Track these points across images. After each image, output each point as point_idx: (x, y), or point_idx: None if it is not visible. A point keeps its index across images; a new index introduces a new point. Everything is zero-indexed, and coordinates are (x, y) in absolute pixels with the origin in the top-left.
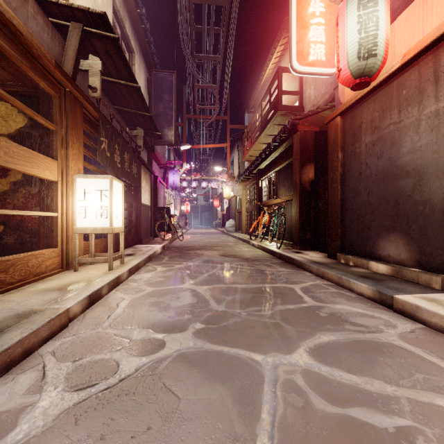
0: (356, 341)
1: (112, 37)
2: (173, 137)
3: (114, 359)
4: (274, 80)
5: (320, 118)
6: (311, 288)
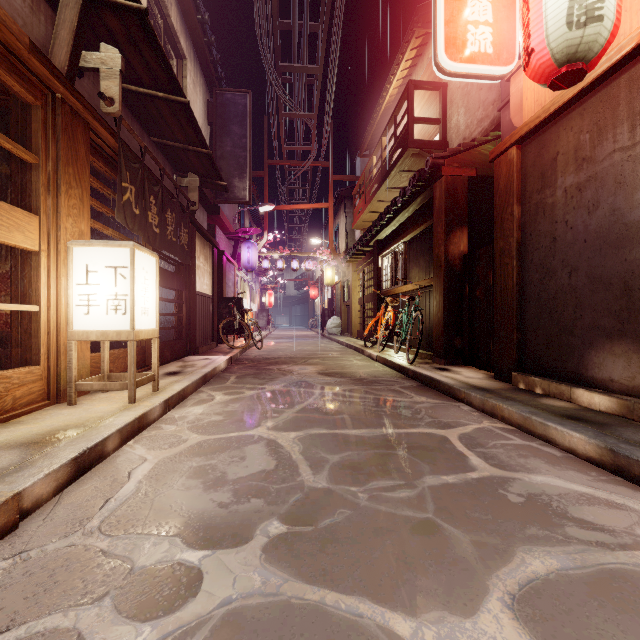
0: (606, 574)
1: (135, 9)
2: (246, 191)
3: (79, 630)
4: (401, 101)
5: (478, 157)
6: (478, 436)
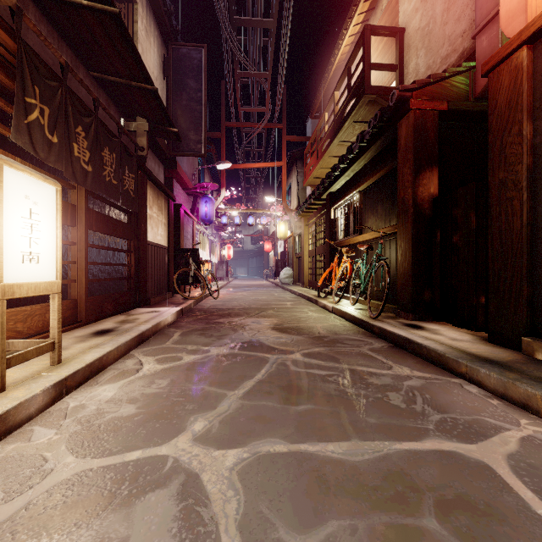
0: None
1: None
2: (201, 144)
3: None
4: (356, 50)
5: (449, 89)
6: None
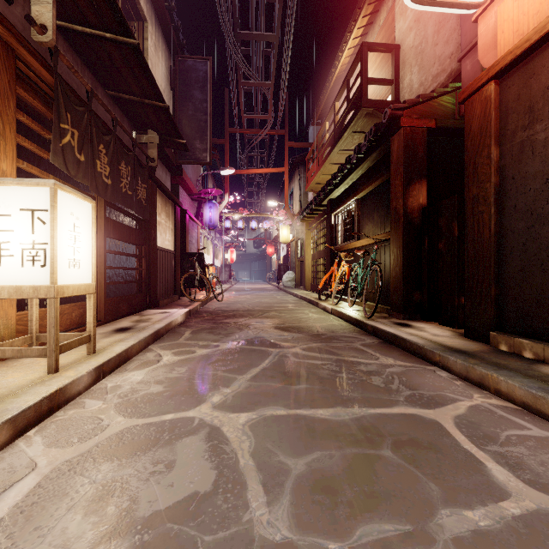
0: None
1: None
2: (207, 153)
3: None
4: (355, 65)
5: (437, 108)
6: (479, 422)
